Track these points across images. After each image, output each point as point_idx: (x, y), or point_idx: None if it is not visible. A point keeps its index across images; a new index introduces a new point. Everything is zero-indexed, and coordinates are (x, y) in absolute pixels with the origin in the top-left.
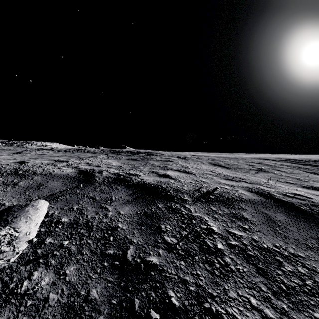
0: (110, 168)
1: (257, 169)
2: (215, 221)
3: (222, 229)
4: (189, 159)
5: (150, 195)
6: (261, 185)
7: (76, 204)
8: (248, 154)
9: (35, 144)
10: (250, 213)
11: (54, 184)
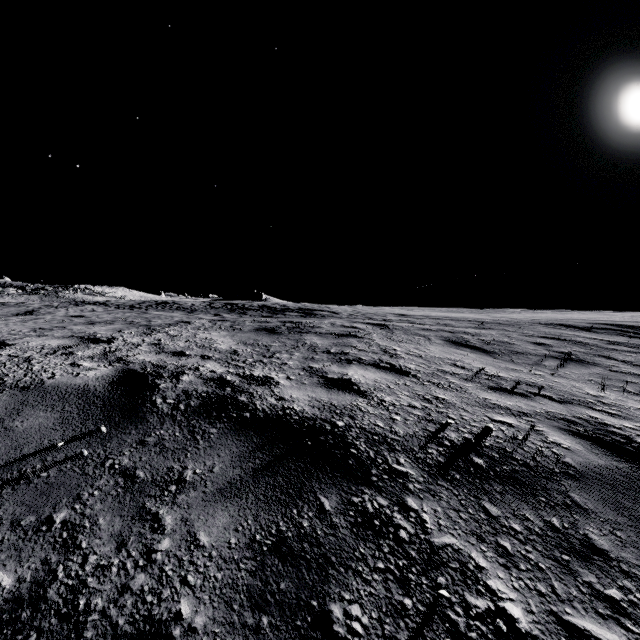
0: (209, 358)
1: (559, 355)
2: (508, 568)
3: (539, 613)
4: (395, 328)
5: (300, 457)
6: (593, 408)
7: (66, 502)
8: (519, 311)
9: (82, 290)
10: (608, 527)
11: (32, 421)
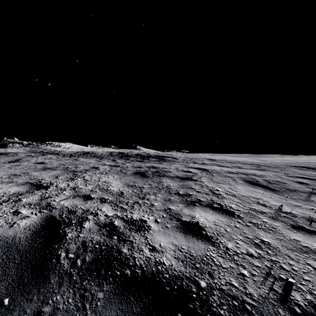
0: (105, 201)
1: None
2: None
3: None
4: (213, 172)
5: None
6: None
7: None
8: (272, 156)
9: (50, 145)
10: None
11: None
